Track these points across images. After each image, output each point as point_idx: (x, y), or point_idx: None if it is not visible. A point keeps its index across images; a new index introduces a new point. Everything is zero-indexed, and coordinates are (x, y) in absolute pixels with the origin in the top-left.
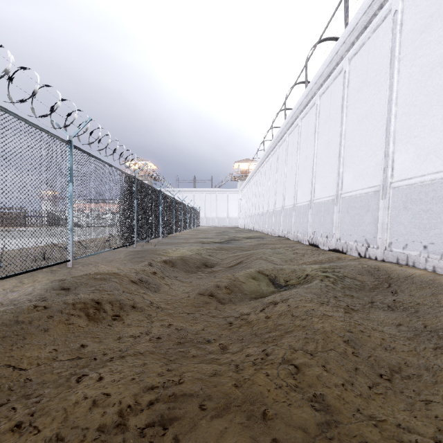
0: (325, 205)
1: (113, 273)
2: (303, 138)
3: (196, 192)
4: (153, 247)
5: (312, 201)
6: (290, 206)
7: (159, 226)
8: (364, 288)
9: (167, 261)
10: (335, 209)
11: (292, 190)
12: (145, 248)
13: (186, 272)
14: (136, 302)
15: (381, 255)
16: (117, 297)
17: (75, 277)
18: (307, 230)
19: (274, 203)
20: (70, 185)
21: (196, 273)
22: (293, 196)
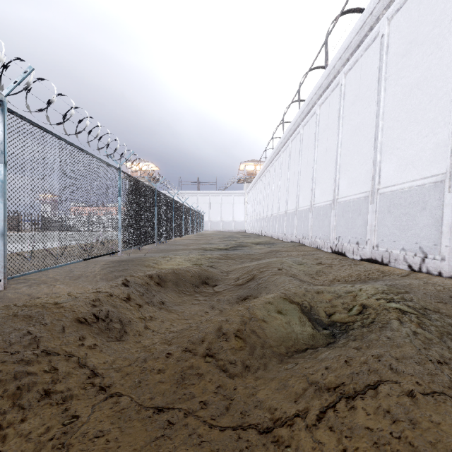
0: (355, 205)
1: (54, 303)
2: (322, 127)
3: (200, 194)
4: (143, 255)
5: (336, 200)
6: (306, 207)
7: (154, 230)
8: None
9: (152, 277)
10: (370, 208)
11: (308, 189)
12: (133, 256)
13: (179, 293)
14: (58, 377)
15: (450, 270)
16: (18, 371)
17: None
18: (329, 234)
19: (286, 204)
20: (1, 168)
21: (193, 295)
22: (310, 195)
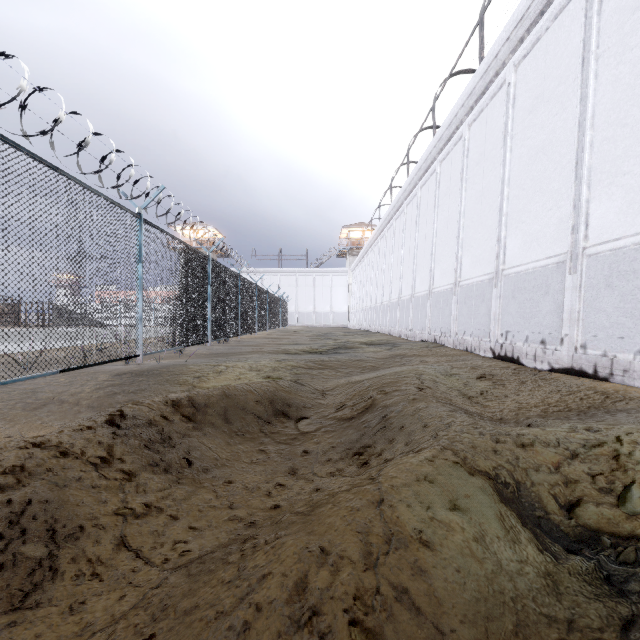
0: (537, 277)
1: None
2: (474, 158)
3: (282, 273)
4: (183, 363)
5: (500, 272)
6: (446, 287)
7: (206, 322)
8: None
9: (180, 405)
10: (568, 282)
11: (450, 258)
12: (165, 364)
13: (229, 435)
14: None
15: None
16: None
17: None
18: (488, 328)
19: (412, 284)
20: None
21: (256, 440)
22: (454, 267)
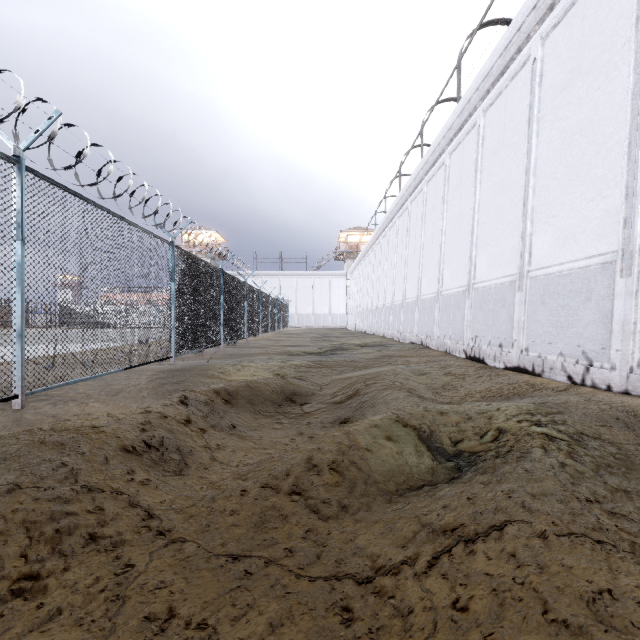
0: (497, 292)
1: (92, 427)
2: (453, 183)
3: (283, 276)
4: (205, 363)
5: (471, 286)
6: (431, 295)
7: (220, 327)
8: (633, 465)
9: (219, 392)
10: (517, 298)
11: (434, 270)
12: (191, 364)
13: (255, 413)
14: (105, 518)
15: (622, 383)
16: (55, 511)
17: (1, 441)
18: (462, 333)
19: (403, 290)
20: (18, 246)
21: (274, 416)
22: (437, 278)
